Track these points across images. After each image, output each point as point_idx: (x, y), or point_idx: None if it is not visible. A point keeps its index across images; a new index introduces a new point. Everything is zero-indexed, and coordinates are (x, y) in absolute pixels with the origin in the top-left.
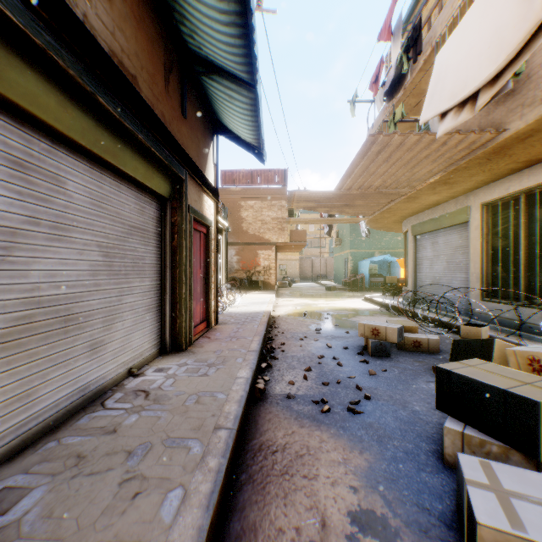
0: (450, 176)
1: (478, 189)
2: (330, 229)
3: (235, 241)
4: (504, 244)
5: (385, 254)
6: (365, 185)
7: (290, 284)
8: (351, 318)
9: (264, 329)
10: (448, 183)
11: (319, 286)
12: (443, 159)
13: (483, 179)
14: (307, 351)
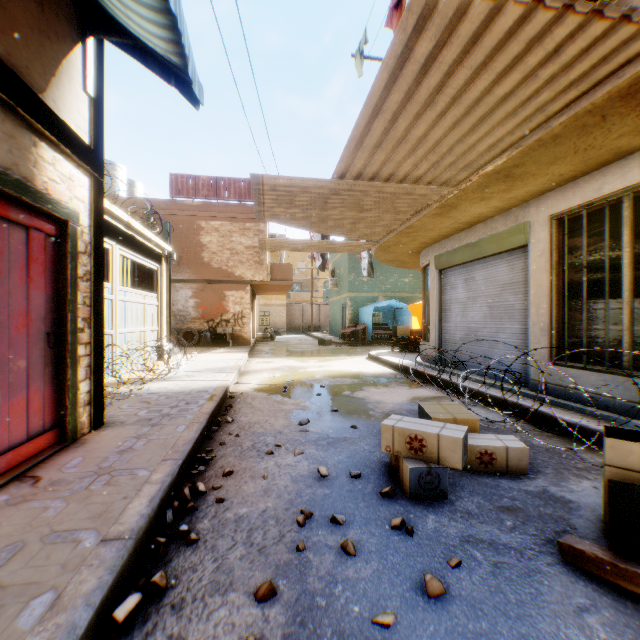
0: (521, 159)
1: (546, 194)
2: (325, 261)
3: (192, 277)
4: (589, 277)
5: (391, 299)
6: (383, 172)
7: (273, 336)
8: (356, 393)
9: (195, 435)
10: (511, 177)
11: (311, 339)
12: (530, 111)
13: (565, 171)
14: (277, 492)
